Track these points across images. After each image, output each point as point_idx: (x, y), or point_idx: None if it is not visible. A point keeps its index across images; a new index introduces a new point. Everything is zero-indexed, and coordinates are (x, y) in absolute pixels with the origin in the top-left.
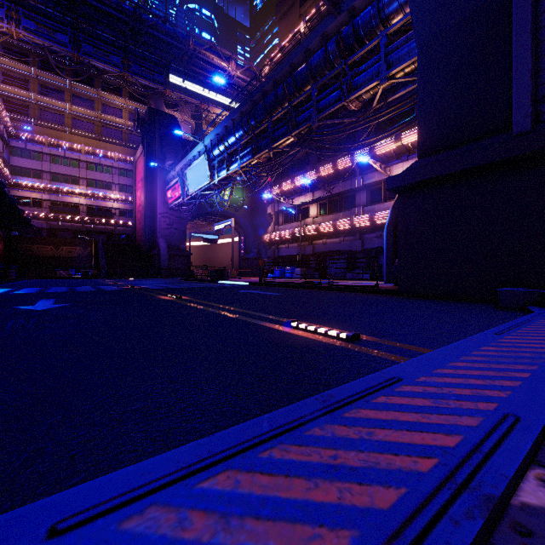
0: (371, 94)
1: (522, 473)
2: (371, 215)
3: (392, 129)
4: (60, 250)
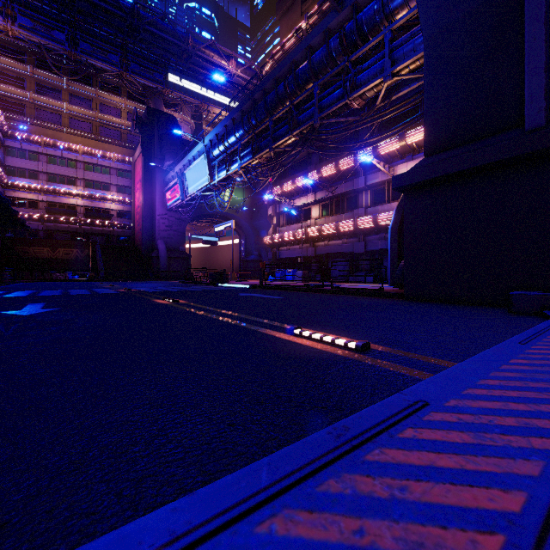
0: (375, 91)
1: None
2: (375, 217)
3: (397, 128)
4: (57, 252)
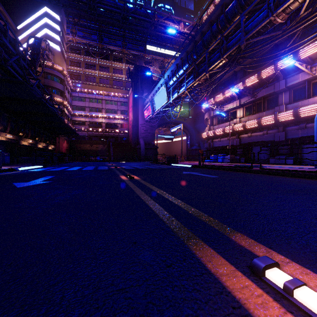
0: (299, 2)
1: None
2: (295, 110)
3: None
4: (93, 147)
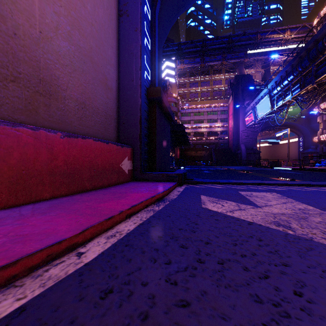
0: None
1: (279, 185)
2: None
3: None
4: (197, 153)
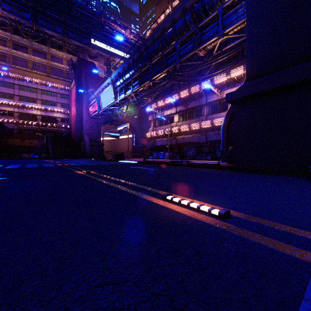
0: (212, 45)
1: None
2: (212, 121)
3: (226, 67)
4: (25, 142)
